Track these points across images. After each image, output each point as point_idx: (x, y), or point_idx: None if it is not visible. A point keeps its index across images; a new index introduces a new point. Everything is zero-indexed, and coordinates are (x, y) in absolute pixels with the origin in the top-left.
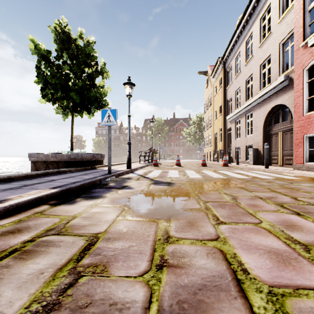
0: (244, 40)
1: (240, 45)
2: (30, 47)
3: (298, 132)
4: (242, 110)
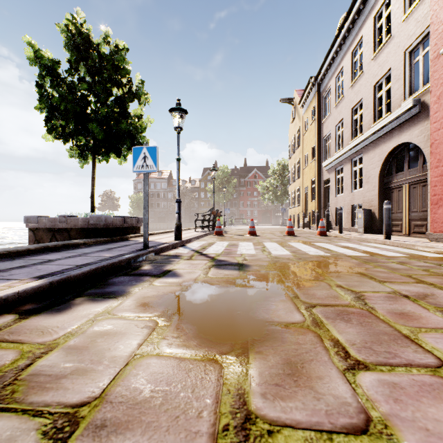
0: (348, 50)
1: (342, 58)
2: (27, 54)
3: (437, 184)
4: (345, 153)
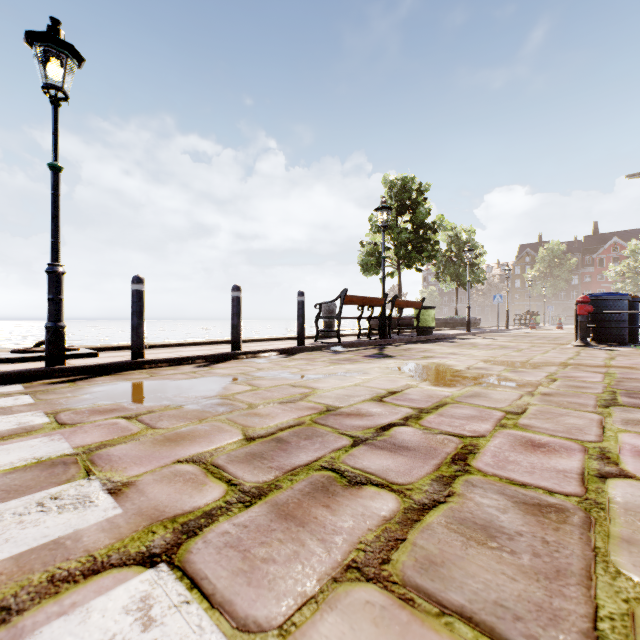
0: None
1: None
2: None
3: None
4: None
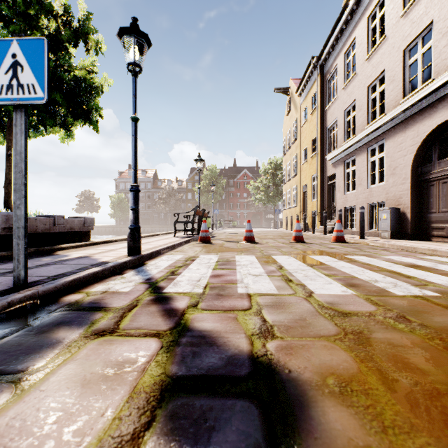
0: (363, 15)
1: (354, 27)
2: None
3: None
4: (360, 141)
